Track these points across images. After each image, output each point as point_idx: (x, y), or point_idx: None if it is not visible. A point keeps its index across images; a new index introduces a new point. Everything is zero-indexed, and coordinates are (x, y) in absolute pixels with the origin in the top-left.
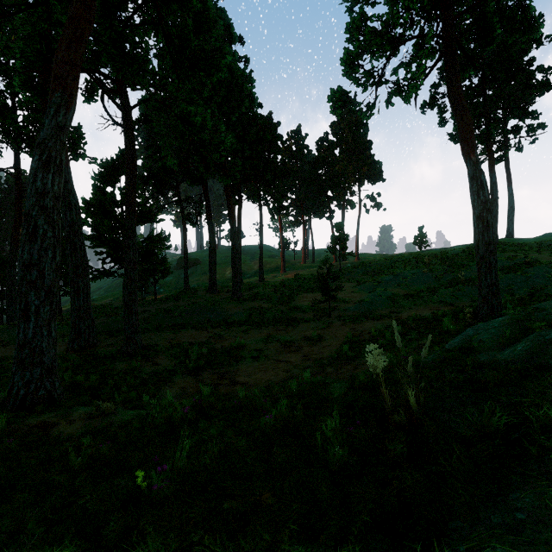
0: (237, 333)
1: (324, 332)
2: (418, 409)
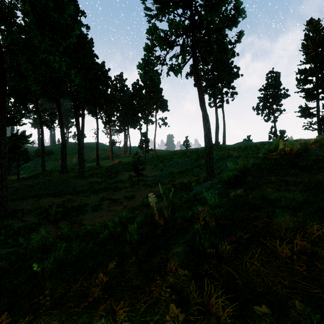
0: (82, 197)
1: (135, 193)
2: (168, 217)
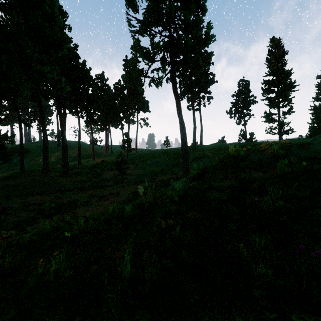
0: (70, 195)
1: (120, 190)
2: (152, 202)
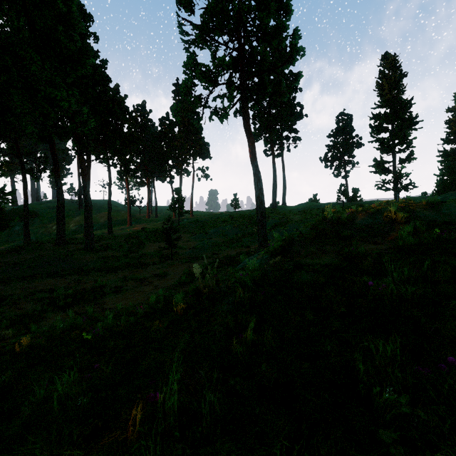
0: (96, 277)
1: (168, 270)
2: (213, 287)
